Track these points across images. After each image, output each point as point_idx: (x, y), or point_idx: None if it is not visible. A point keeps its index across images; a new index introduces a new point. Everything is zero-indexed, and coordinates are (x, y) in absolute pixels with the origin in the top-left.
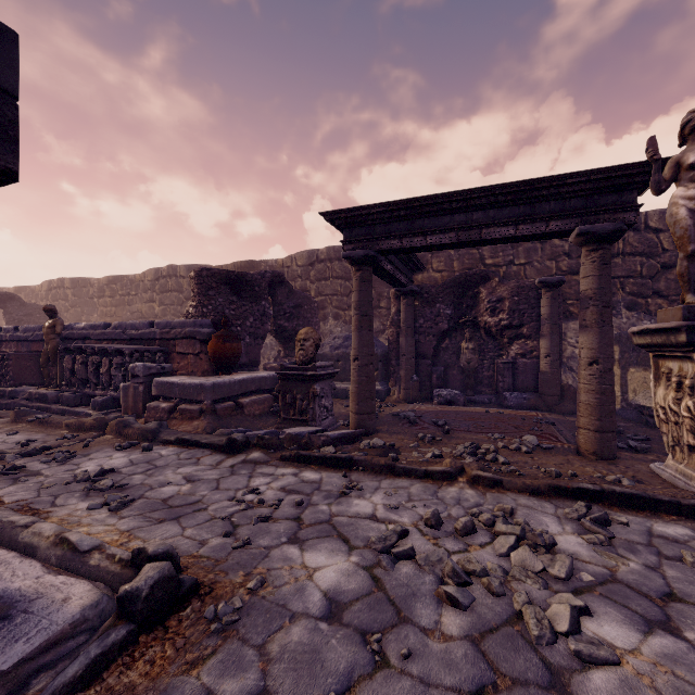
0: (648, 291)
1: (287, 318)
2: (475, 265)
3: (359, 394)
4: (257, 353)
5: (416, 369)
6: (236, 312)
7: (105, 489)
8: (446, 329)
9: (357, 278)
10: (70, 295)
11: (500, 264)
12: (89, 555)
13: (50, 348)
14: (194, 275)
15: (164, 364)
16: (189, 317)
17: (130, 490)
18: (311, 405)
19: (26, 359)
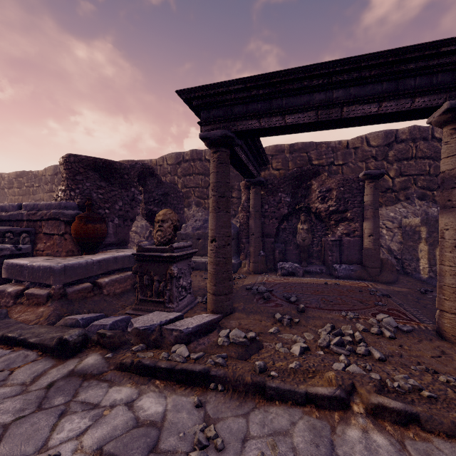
0: (435, 185)
1: (156, 204)
2: (304, 165)
3: (217, 275)
4: (126, 233)
5: (262, 246)
6: (104, 196)
7: None
8: (286, 213)
9: (215, 159)
10: None
11: (323, 164)
12: None
13: None
14: (63, 161)
15: (21, 245)
16: (58, 200)
17: None
18: (168, 286)
19: None
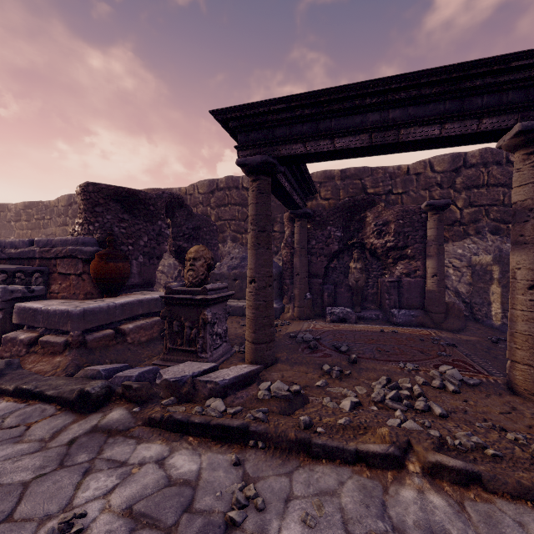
0: (510, 218)
1: (186, 239)
2: (358, 194)
3: (256, 321)
4: (152, 273)
5: (308, 288)
6: (127, 230)
7: None
8: (337, 250)
9: (254, 189)
10: None
11: (380, 193)
12: None
13: None
14: (80, 190)
15: (34, 286)
16: (75, 235)
17: None
18: (200, 334)
19: None
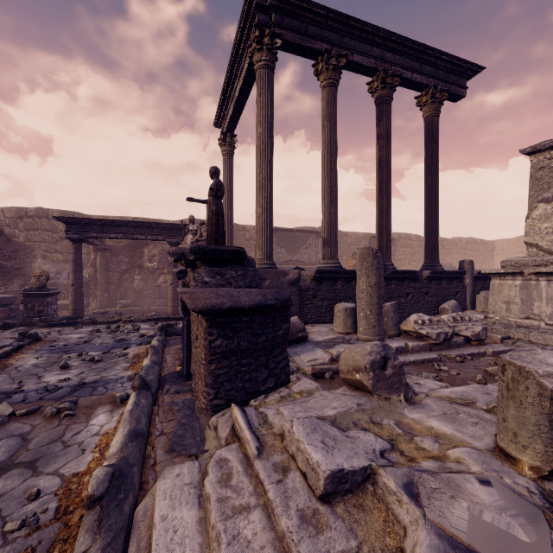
0: None
1: (6, 259)
2: None
3: (75, 301)
4: None
5: (107, 291)
6: None
7: None
8: (126, 269)
9: (74, 248)
10: None
11: None
12: None
13: None
14: None
15: None
16: None
17: None
18: (46, 308)
19: None
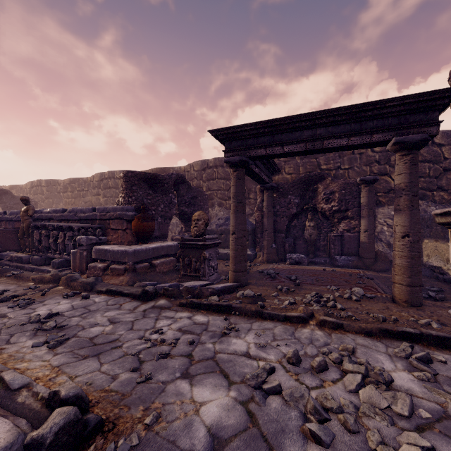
0: (434, 186)
1: (187, 205)
2: (314, 169)
3: (236, 258)
4: (166, 229)
5: (274, 240)
6: (151, 201)
7: (49, 329)
8: (295, 213)
9: (234, 176)
10: (45, 191)
11: (331, 168)
12: (18, 392)
13: (25, 225)
14: (123, 175)
15: (101, 236)
16: (119, 204)
17: (67, 330)
18: (202, 265)
19: (10, 233)
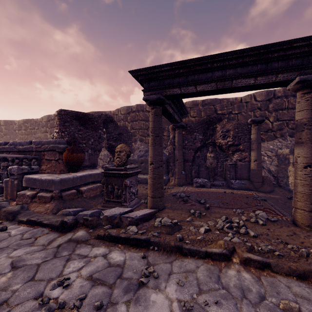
0: None
1: (114, 140)
2: (212, 114)
3: (154, 185)
4: (96, 159)
5: (183, 168)
6: (82, 135)
7: None
8: (199, 146)
9: (152, 113)
10: (3, 129)
11: (225, 113)
12: None
13: None
14: (57, 113)
15: (33, 166)
16: (54, 138)
17: None
18: (123, 192)
19: None
